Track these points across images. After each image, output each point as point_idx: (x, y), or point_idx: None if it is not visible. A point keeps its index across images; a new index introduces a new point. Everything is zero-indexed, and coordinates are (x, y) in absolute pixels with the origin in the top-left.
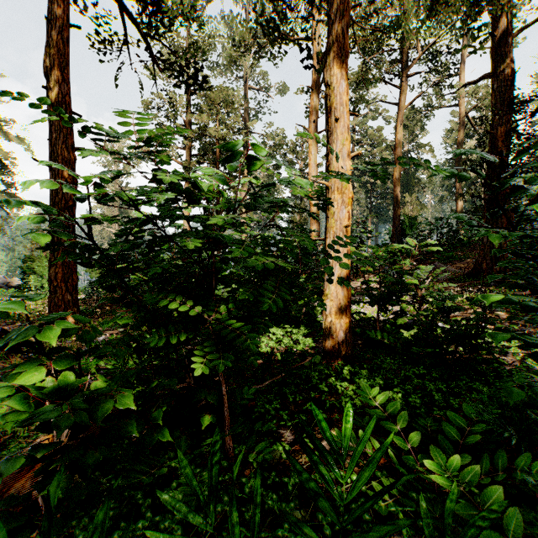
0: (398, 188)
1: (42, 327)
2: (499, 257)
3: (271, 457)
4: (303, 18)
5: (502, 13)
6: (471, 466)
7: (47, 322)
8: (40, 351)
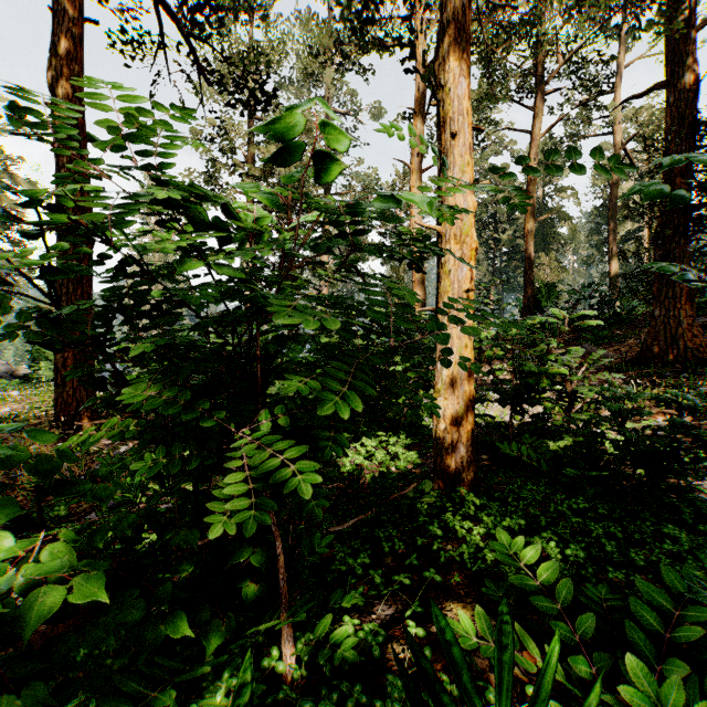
0: (531, 245)
1: None
2: (677, 337)
3: (355, 656)
4: (403, 2)
5: None
6: (704, 700)
7: None
8: None
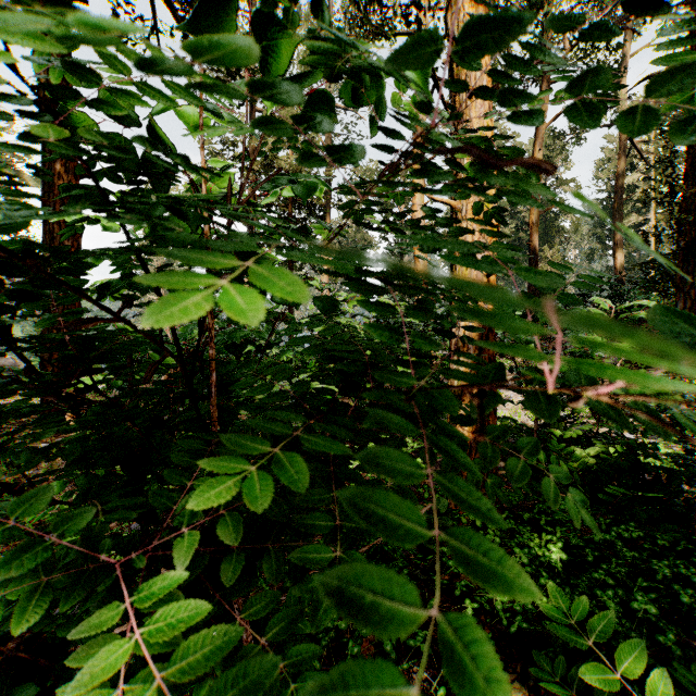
0: (535, 237)
1: None
2: None
3: None
4: None
5: None
6: None
7: None
8: None
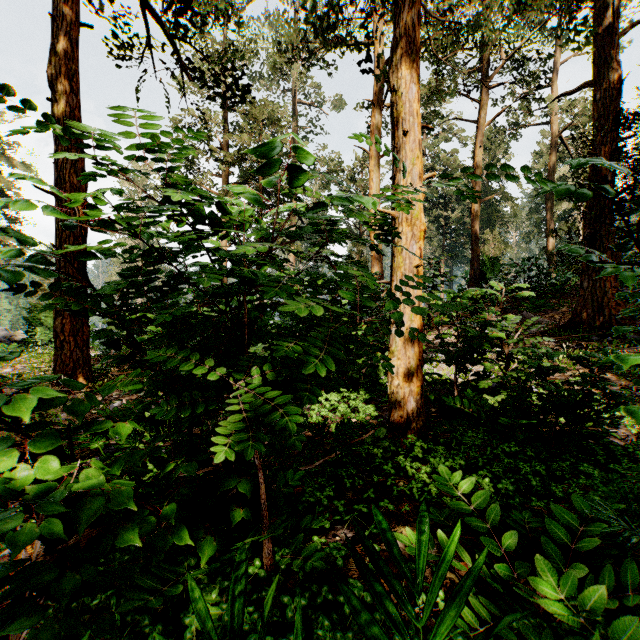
0: (476, 223)
1: (12, 397)
2: (603, 305)
3: (323, 565)
4: (362, 12)
5: (606, 7)
6: (592, 587)
7: (26, 389)
8: (16, 428)
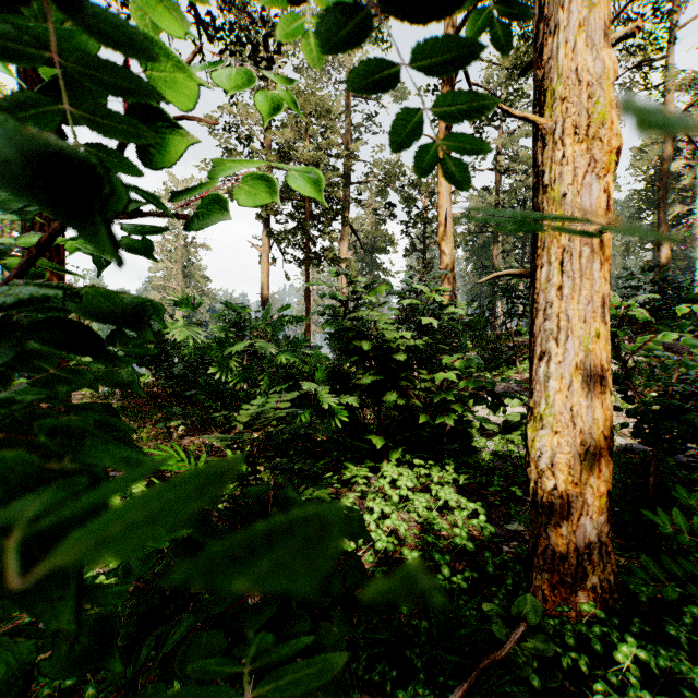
0: None
1: None
2: None
3: None
4: None
5: None
6: None
7: None
8: None
